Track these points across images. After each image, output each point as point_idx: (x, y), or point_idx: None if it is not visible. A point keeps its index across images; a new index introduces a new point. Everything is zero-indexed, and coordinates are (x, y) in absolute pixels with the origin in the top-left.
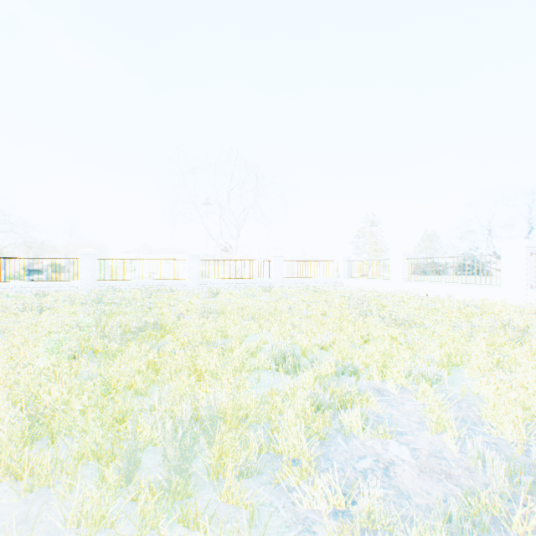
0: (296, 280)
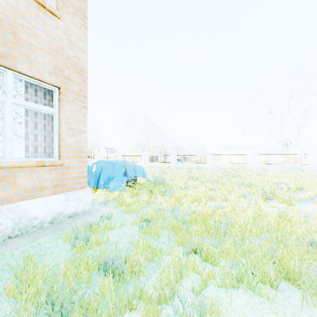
0: None
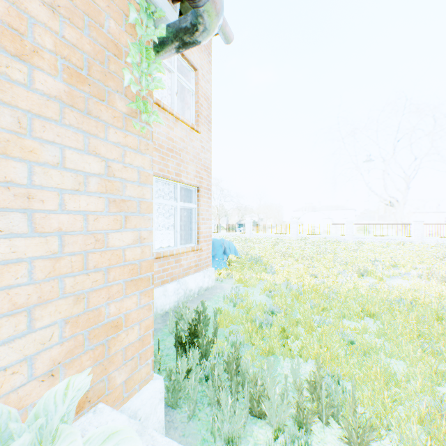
0: (437, 239)
